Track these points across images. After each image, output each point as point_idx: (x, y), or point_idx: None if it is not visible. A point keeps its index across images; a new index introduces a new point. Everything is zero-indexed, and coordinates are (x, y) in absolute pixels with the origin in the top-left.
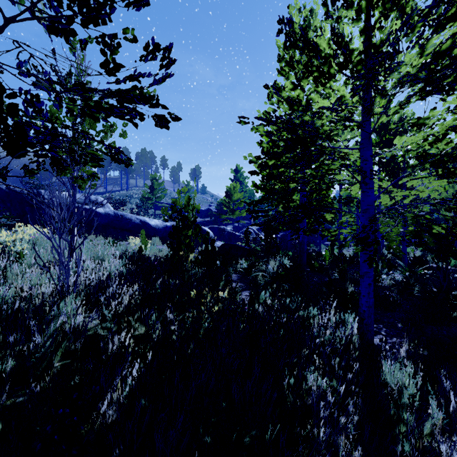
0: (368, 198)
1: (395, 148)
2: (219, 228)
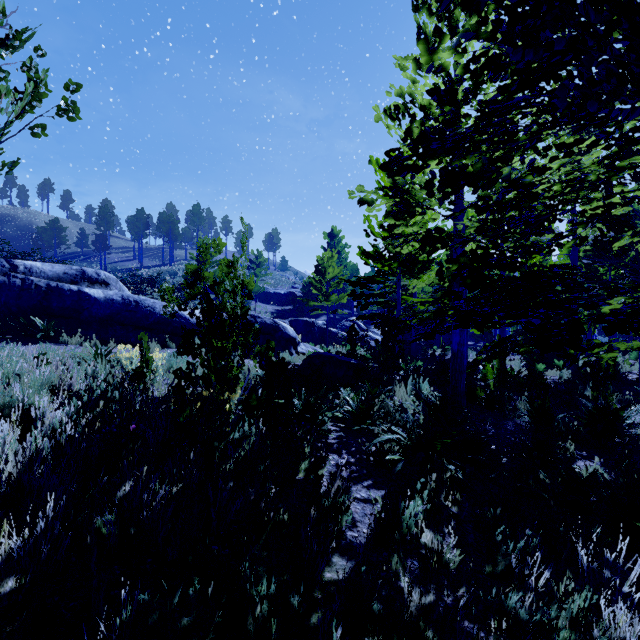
0: None
1: None
2: (306, 321)
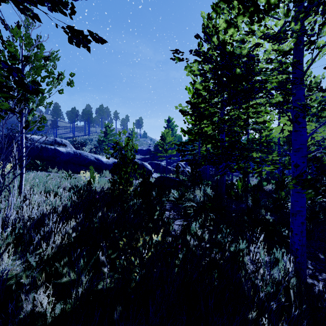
0: (301, 137)
1: None
2: (156, 163)
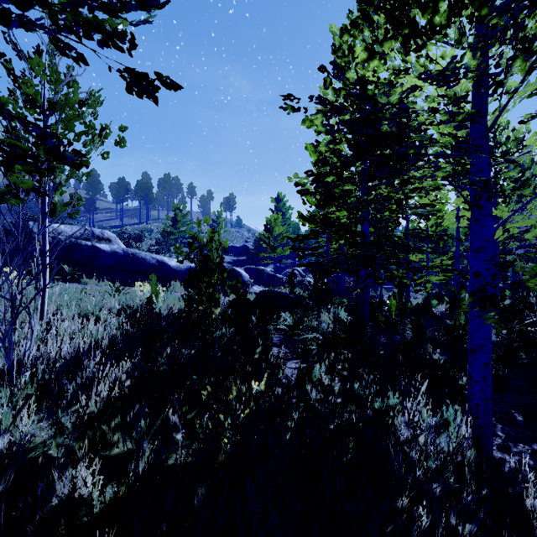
0: (484, 229)
1: (523, 153)
2: (257, 269)
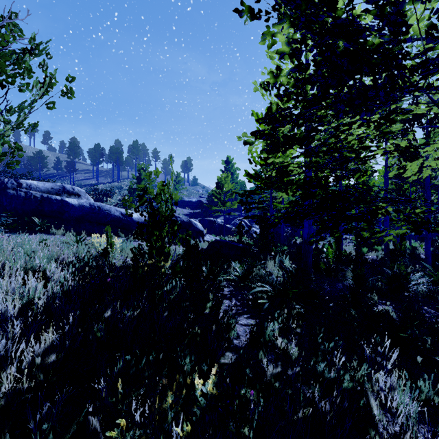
0: None
1: None
2: (209, 220)
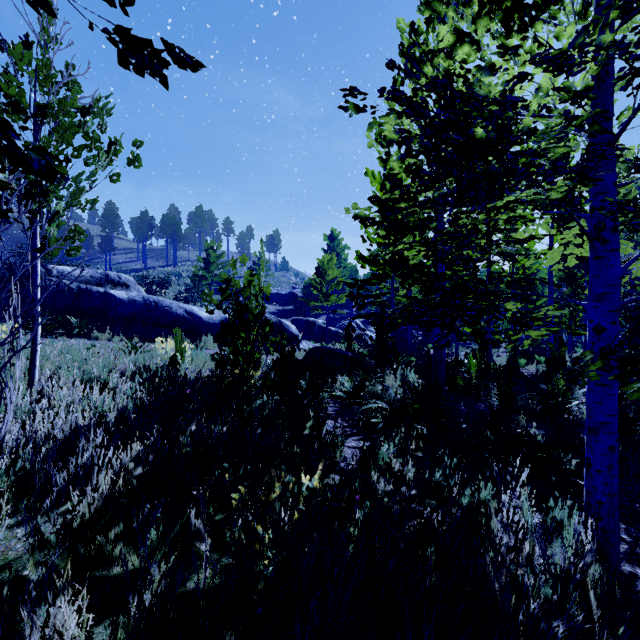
0: (608, 270)
1: None
2: (306, 320)
